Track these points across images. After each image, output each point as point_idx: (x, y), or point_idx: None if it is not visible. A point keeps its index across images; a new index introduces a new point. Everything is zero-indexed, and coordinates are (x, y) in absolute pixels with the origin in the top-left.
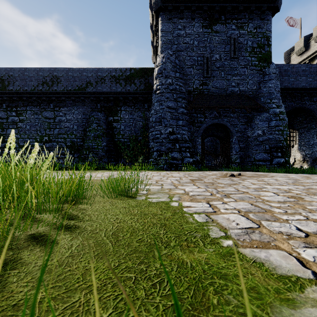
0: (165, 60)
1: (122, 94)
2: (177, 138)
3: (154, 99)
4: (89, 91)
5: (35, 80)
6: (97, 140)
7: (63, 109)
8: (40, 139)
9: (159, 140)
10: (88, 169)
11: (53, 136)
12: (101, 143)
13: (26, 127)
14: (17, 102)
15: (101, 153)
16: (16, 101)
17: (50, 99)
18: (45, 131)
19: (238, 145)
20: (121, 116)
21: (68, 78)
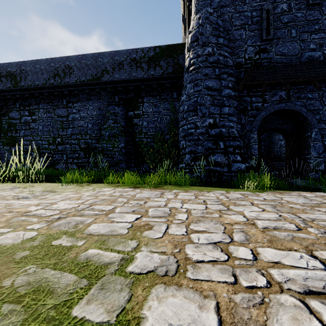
0: (202, 21)
1: (144, 82)
2: (220, 133)
3: (186, 80)
4: (105, 80)
5: (47, 73)
6: (113, 140)
7: (77, 104)
8: (53, 141)
9: (194, 137)
10: (85, 180)
11: (66, 137)
12: (117, 144)
13: (39, 128)
14: (29, 100)
15: (117, 156)
16: (28, 98)
17: (63, 94)
18: (58, 131)
19: (321, 142)
20: (143, 109)
21: (81, 67)
